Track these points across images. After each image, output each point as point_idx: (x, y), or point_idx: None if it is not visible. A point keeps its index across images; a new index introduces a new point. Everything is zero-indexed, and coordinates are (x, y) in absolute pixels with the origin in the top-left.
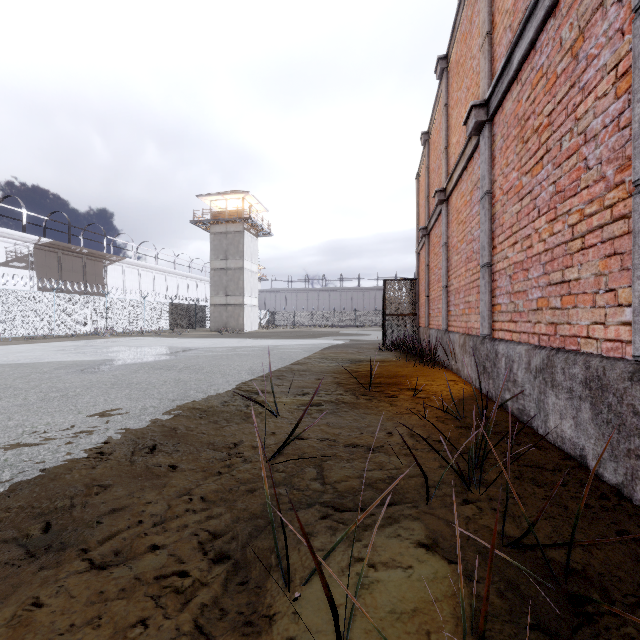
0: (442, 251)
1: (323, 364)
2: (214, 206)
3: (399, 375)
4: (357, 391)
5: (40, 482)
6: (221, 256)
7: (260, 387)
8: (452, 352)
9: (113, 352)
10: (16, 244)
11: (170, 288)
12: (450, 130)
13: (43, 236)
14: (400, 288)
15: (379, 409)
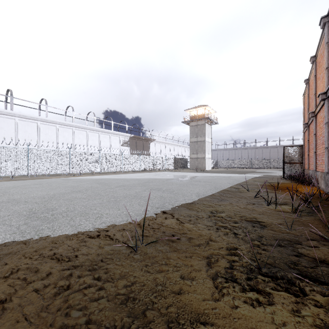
0: (313, 137)
1: (255, 183)
2: (191, 113)
3: (290, 187)
4: (272, 190)
5: (209, 195)
6: (194, 136)
7: (237, 187)
8: (317, 179)
9: (171, 176)
10: (124, 138)
11: (171, 151)
12: (317, 87)
13: (130, 133)
14: (293, 150)
15: (281, 193)
